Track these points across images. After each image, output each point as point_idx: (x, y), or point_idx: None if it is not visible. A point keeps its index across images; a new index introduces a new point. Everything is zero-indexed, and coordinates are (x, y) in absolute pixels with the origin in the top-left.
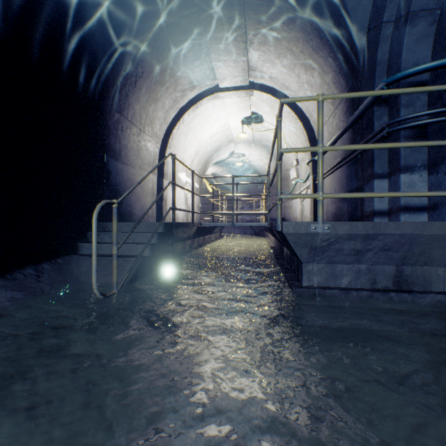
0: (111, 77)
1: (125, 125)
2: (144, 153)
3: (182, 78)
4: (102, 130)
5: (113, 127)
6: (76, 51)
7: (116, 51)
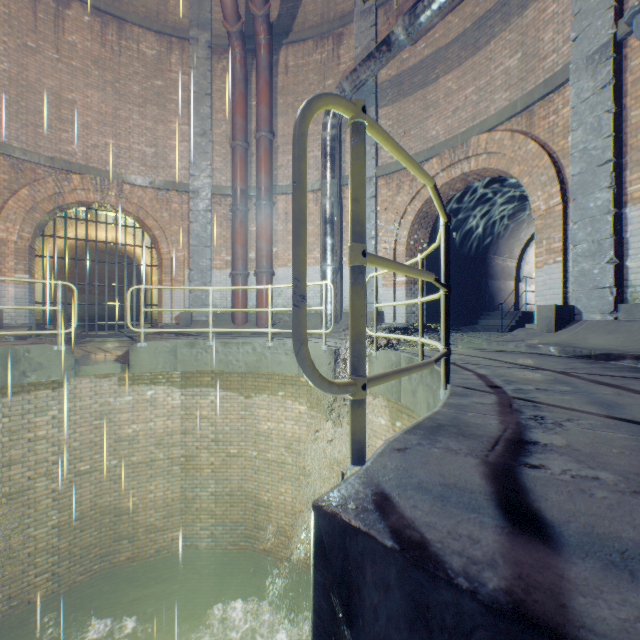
0: (490, 242)
1: (495, 260)
2: (505, 270)
3: (532, 221)
4: (485, 267)
5: (490, 264)
6: (478, 242)
7: (493, 232)
